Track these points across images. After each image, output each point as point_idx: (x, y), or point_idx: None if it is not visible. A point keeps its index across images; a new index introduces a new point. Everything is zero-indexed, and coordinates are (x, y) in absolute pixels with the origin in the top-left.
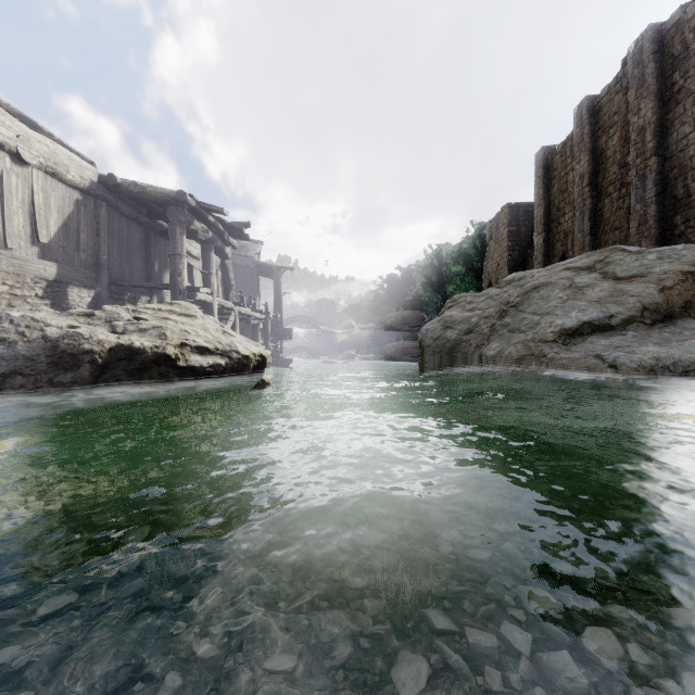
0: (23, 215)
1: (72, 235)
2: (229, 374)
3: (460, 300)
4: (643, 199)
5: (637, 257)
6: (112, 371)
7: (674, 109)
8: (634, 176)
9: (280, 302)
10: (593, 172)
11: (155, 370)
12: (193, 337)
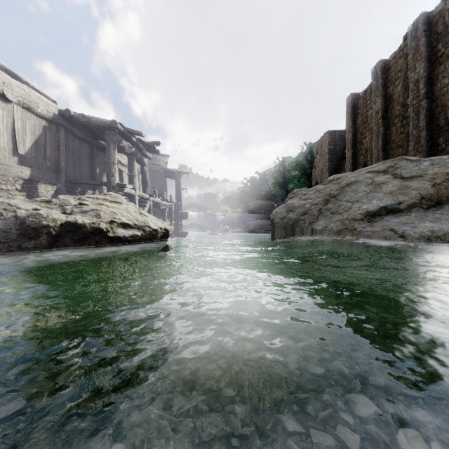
0: (7, 135)
1: (41, 149)
2: (143, 241)
3: (298, 193)
4: (417, 127)
5: (417, 164)
6: (62, 240)
7: (438, 67)
8: (412, 112)
9: (180, 195)
10: (384, 109)
11: (92, 239)
12: (119, 216)
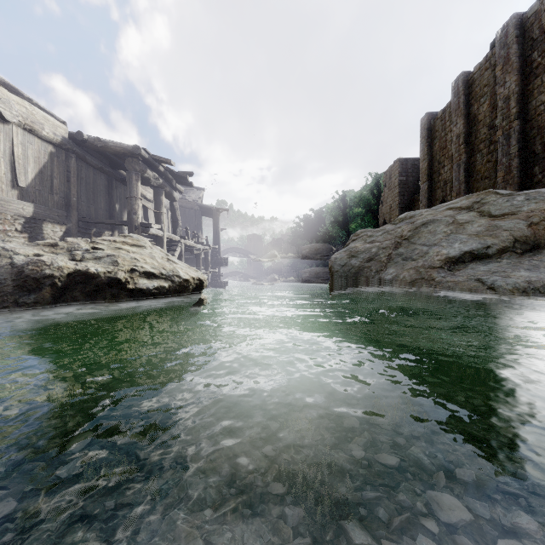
0: (4, 164)
1: (46, 180)
2: (172, 294)
3: (362, 234)
4: (508, 153)
5: (508, 199)
6: (70, 293)
7: (533, 81)
8: (501, 135)
9: (218, 236)
10: (467, 132)
11: (108, 292)
12: (142, 264)
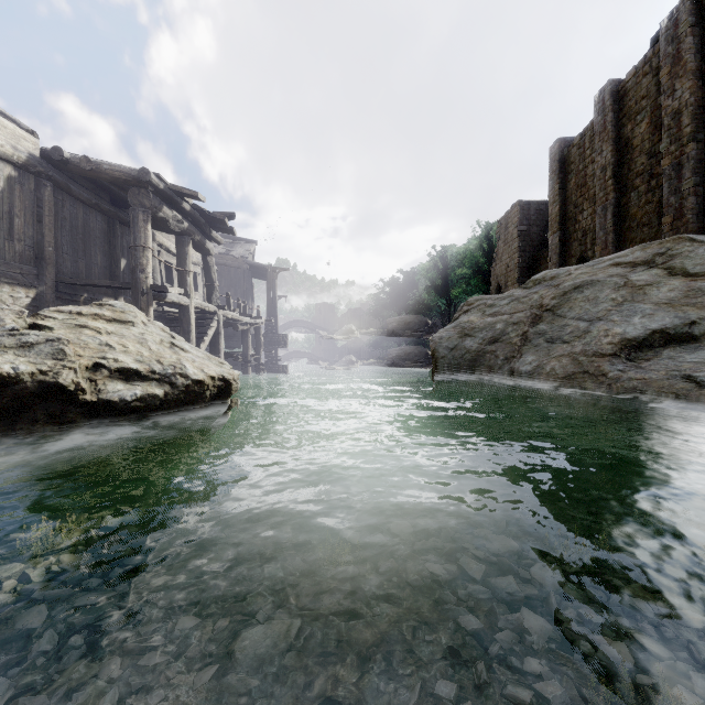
0: None
1: (1, 219)
2: (172, 408)
3: (478, 303)
4: (678, 190)
5: None
6: None
7: None
8: (668, 165)
9: (275, 306)
10: (617, 163)
11: (40, 410)
12: (117, 354)
